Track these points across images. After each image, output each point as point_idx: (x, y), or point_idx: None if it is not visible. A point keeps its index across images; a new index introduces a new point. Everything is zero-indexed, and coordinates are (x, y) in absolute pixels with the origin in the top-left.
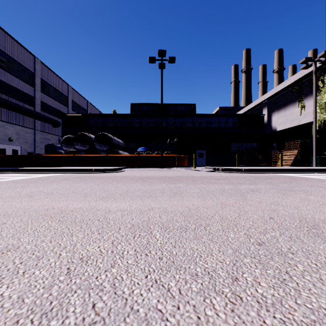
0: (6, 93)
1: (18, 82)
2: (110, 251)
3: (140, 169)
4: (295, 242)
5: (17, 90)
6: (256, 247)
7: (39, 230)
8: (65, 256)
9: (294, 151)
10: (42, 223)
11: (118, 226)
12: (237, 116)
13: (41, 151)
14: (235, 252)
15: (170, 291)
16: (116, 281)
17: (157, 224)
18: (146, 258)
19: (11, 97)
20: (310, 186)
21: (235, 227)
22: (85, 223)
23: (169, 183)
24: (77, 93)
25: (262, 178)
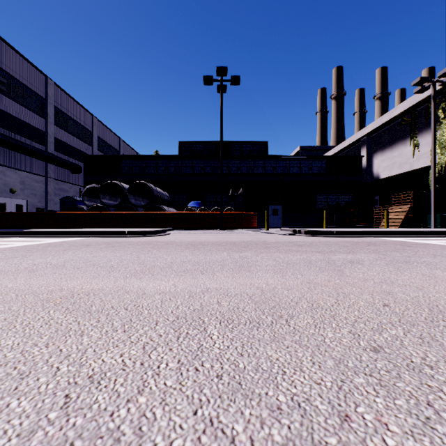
0: (7, 126)
1: (23, 111)
2: (139, 363)
3: (191, 232)
4: (430, 347)
5: (21, 123)
6: (371, 355)
7: (33, 325)
8: (66, 373)
9: (404, 207)
10: (39, 314)
11: (155, 319)
12: (325, 159)
13: (54, 207)
14: (339, 365)
15: (235, 442)
16: (144, 421)
17: (214, 316)
18: (196, 376)
19: (13, 131)
20: (433, 256)
21: (333, 321)
22: (105, 314)
23: (232, 251)
24: (105, 128)
25: (362, 243)
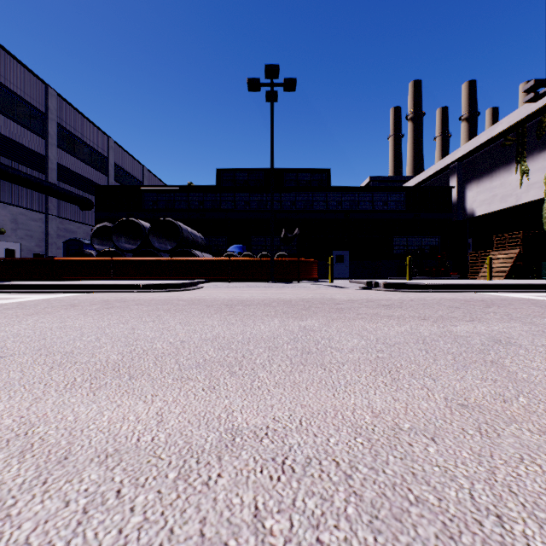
0: None
1: (16, 128)
2: None
3: (231, 285)
4: None
5: (13, 144)
6: None
7: None
8: None
9: (511, 252)
10: None
11: None
12: (405, 191)
13: (58, 252)
14: None
15: None
16: None
17: None
18: None
19: (2, 154)
20: None
21: None
22: None
23: (286, 316)
24: (124, 153)
25: (476, 303)
